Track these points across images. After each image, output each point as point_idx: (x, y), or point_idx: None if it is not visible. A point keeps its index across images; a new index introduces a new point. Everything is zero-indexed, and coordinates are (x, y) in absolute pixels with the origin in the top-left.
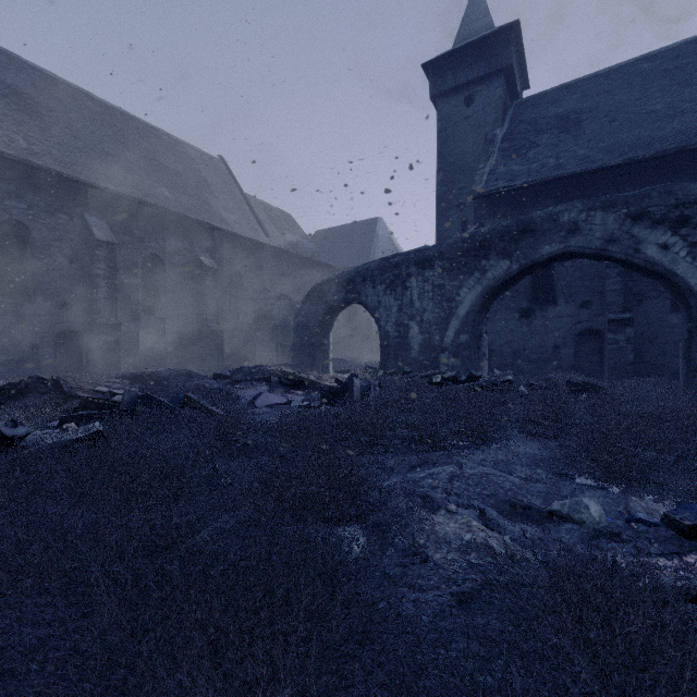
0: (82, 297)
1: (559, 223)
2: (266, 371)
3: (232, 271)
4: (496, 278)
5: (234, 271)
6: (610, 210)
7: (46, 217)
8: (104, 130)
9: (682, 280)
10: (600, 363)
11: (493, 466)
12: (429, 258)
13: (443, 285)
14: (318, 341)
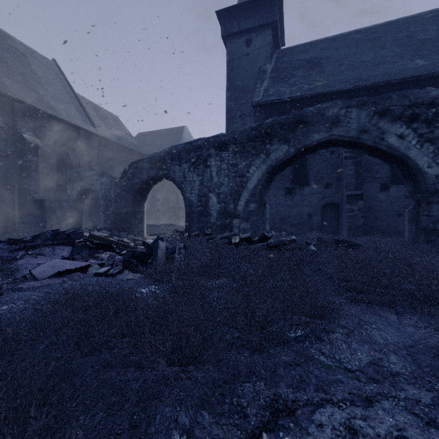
0: None
1: (325, 117)
2: (72, 236)
3: (59, 151)
4: (277, 159)
5: (62, 152)
6: (363, 108)
7: None
8: None
9: (413, 162)
10: (337, 225)
11: (388, 399)
12: (225, 142)
13: (236, 164)
14: (134, 209)
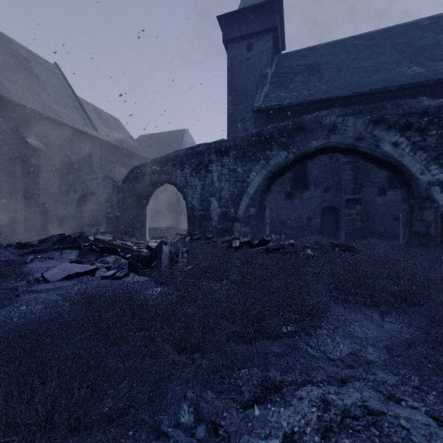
0: None
1: (323, 124)
2: (78, 240)
3: (62, 155)
4: (277, 164)
5: (65, 156)
6: (359, 116)
7: None
8: None
9: (407, 169)
10: (336, 229)
11: (359, 380)
12: (226, 148)
13: (237, 170)
14: (136, 213)
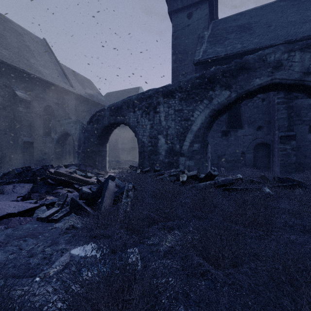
0: None
1: (267, 62)
2: (37, 173)
3: (45, 105)
4: (219, 103)
5: (47, 105)
6: (306, 50)
7: None
8: None
9: None
10: (268, 162)
11: None
12: (172, 91)
13: (182, 110)
14: (98, 149)
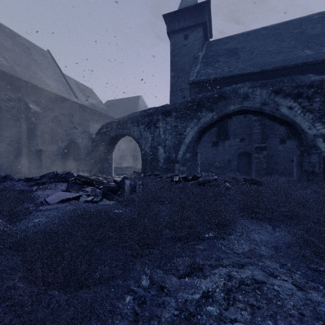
0: None
1: (238, 94)
2: (66, 176)
3: (53, 116)
4: (205, 122)
5: (55, 116)
6: (264, 88)
7: None
8: None
9: (298, 125)
10: (249, 168)
11: (252, 265)
12: (169, 110)
13: (177, 126)
14: (105, 157)
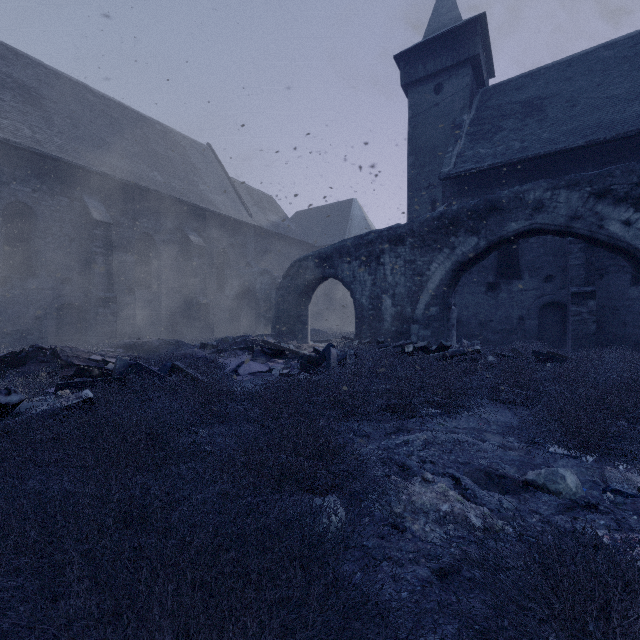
0: (81, 273)
1: (525, 202)
2: (249, 341)
3: (218, 249)
4: (464, 253)
5: (220, 249)
6: (574, 189)
7: (48, 199)
8: (101, 119)
9: None
10: (563, 333)
11: (466, 434)
12: (401, 235)
13: (415, 261)
14: (297, 313)
